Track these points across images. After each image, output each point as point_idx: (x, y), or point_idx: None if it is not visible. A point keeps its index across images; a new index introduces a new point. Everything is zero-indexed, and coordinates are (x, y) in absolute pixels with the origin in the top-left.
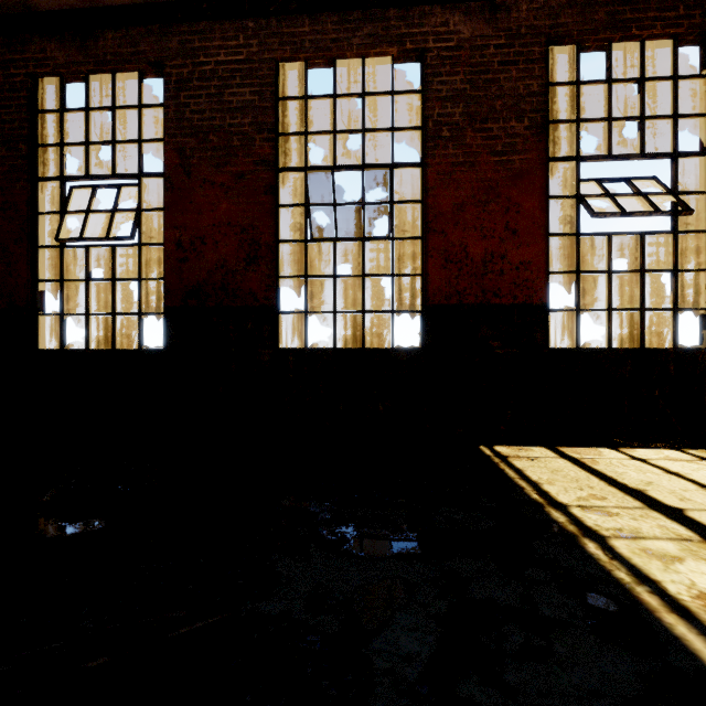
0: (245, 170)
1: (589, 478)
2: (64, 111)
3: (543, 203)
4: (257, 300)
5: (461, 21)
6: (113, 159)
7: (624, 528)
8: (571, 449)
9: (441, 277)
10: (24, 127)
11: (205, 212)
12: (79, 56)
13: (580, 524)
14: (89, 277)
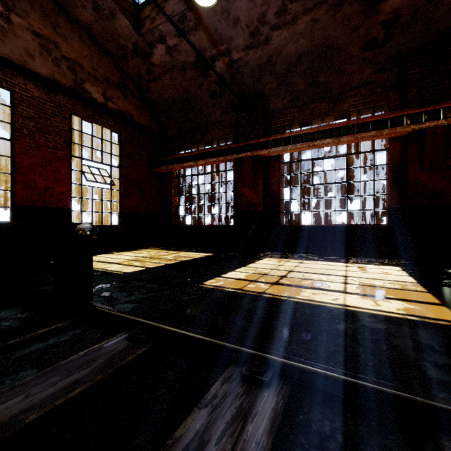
0: None
1: None
2: None
3: (69, 172)
4: None
5: (34, 88)
6: None
7: (93, 265)
8: None
9: (23, 193)
10: None
11: None
12: None
13: None
14: None
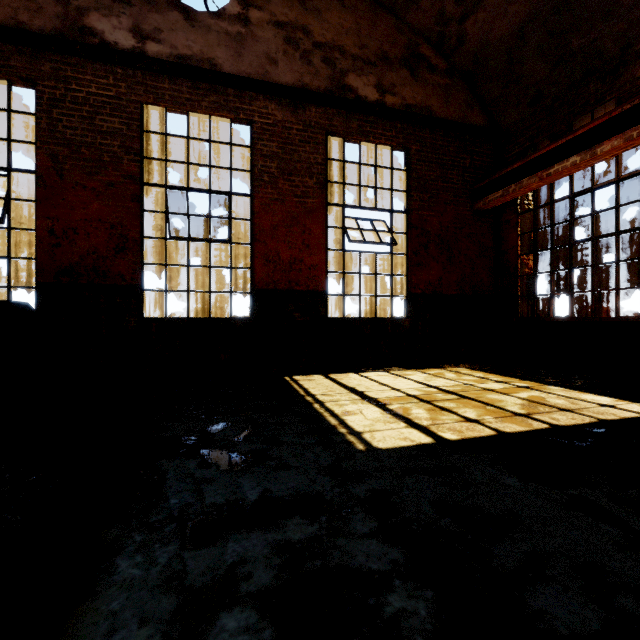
0: (114, 180)
1: (334, 385)
2: None
3: (324, 230)
4: (125, 280)
5: (276, 108)
6: None
7: (334, 399)
8: (335, 375)
9: (263, 271)
10: None
11: (78, 208)
12: None
13: (317, 400)
14: None
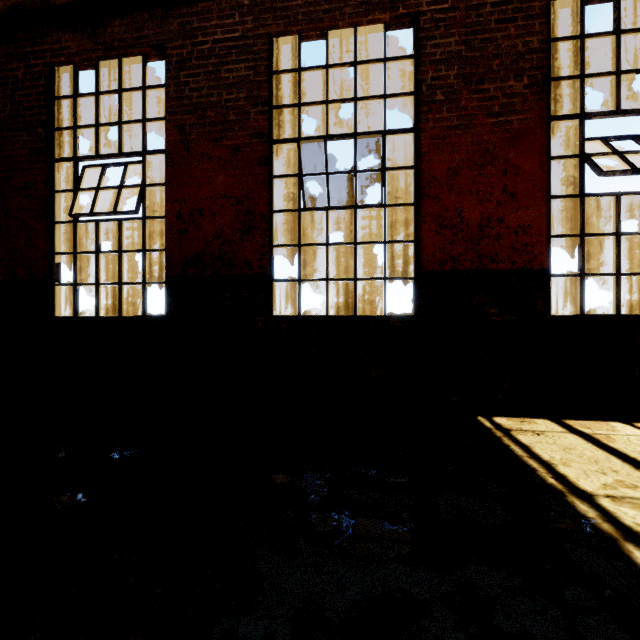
0: (240, 143)
1: (609, 459)
2: (77, 97)
3: (544, 164)
4: (252, 269)
5: None
6: (119, 138)
7: None
8: (579, 422)
9: (435, 243)
10: (43, 113)
11: (203, 185)
12: (90, 44)
13: (616, 522)
14: (99, 249)
